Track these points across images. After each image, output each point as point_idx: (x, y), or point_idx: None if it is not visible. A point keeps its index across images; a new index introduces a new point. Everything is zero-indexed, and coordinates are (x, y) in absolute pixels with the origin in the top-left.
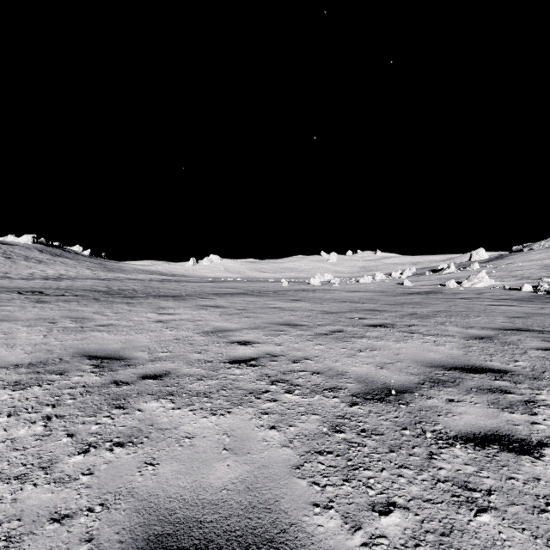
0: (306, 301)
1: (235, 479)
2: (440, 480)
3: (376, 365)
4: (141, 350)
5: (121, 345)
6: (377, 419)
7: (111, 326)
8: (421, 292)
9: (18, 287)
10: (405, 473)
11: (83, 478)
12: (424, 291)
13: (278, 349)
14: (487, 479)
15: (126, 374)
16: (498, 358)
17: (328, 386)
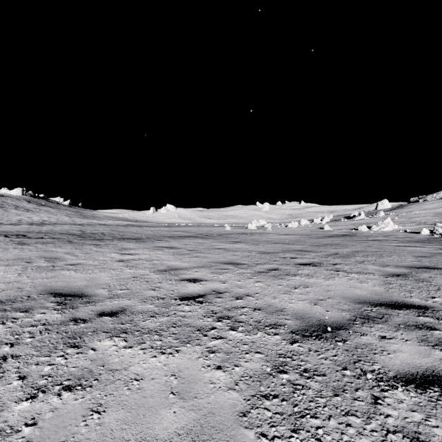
0: (245, 242)
1: (181, 429)
2: (390, 431)
3: (310, 302)
4: (102, 287)
5: (85, 283)
6: (317, 358)
7: (78, 265)
8: (339, 235)
9: (6, 231)
10: (353, 422)
11: (26, 429)
12: (341, 234)
13: (222, 286)
14: (437, 430)
15: (86, 311)
16: (417, 295)
17: (269, 322)
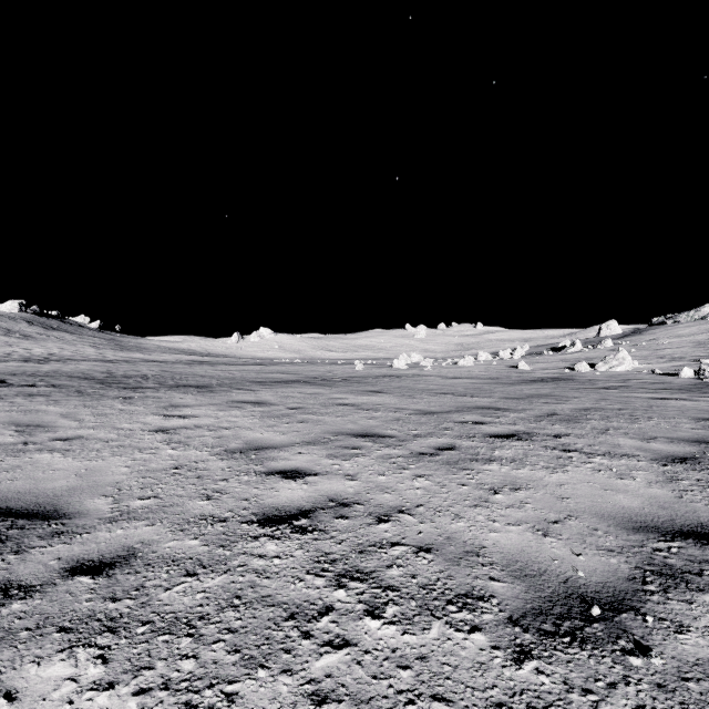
0: (390, 393)
1: None
2: None
3: (534, 527)
4: (103, 492)
5: (72, 483)
6: None
7: (76, 441)
8: (545, 379)
9: None
10: None
11: None
12: (548, 377)
13: (349, 488)
14: None
15: (42, 560)
16: None
17: (454, 590)
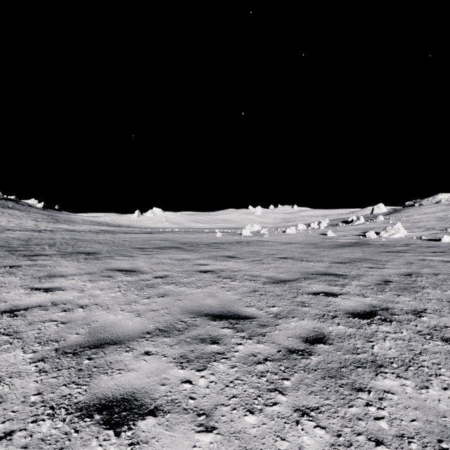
0: (243, 258)
1: None
2: None
3: None
4: None
5: None
6: None
7: None
8: (350, 243)
9: None
10: None
11: None
12: (352, 242)
13: None
14: None
15: None
16: None
17: None
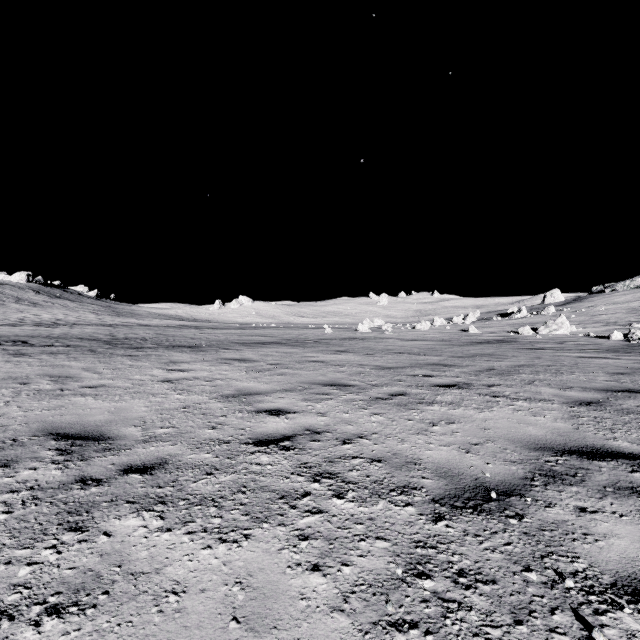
0: (354, 352)
1: None
2: None
3: (459, 447)
4: (133, 424)
5: (107, 417)
6: (480, 549)
7: (101, 388)
8: (491, 341)
9: None
10: None
11: None
12: (494, 340)
13: (321, 421)
14: None
15: (102, 465)
16: (624, 435)
17: (396, 483)
